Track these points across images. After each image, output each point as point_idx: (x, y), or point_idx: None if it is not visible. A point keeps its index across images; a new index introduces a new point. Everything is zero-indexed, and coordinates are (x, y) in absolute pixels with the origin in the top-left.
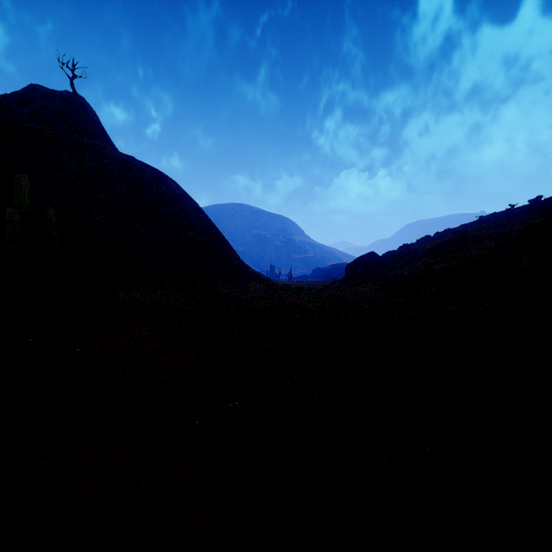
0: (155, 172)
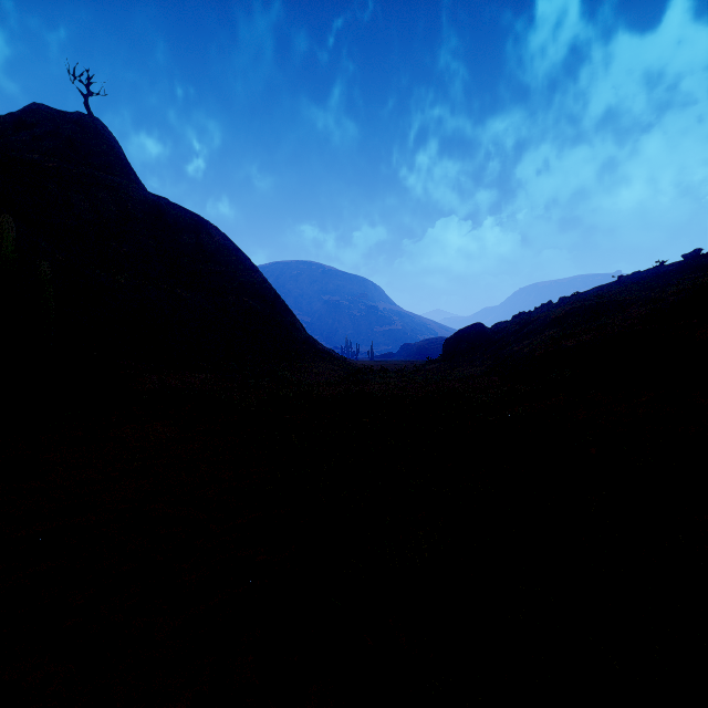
0: (195, 218)
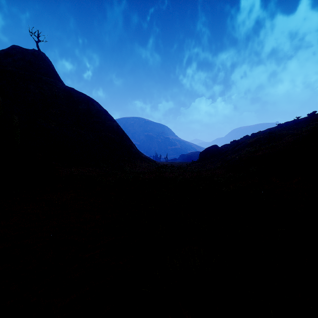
0: (86, 97)
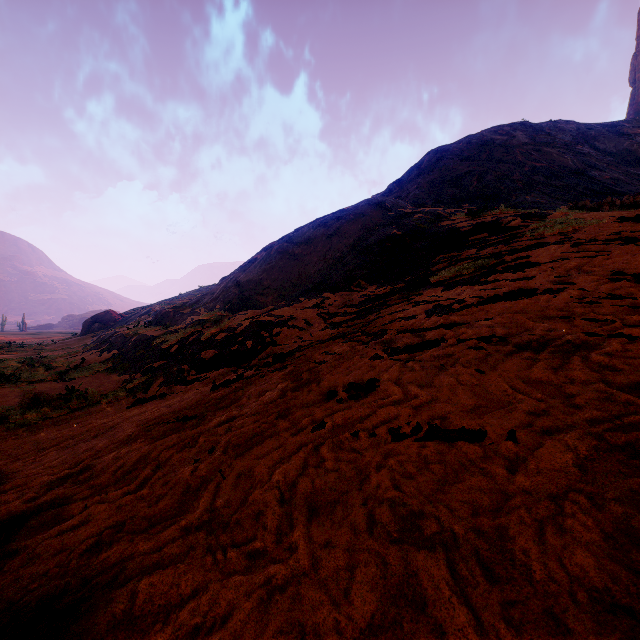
0: None
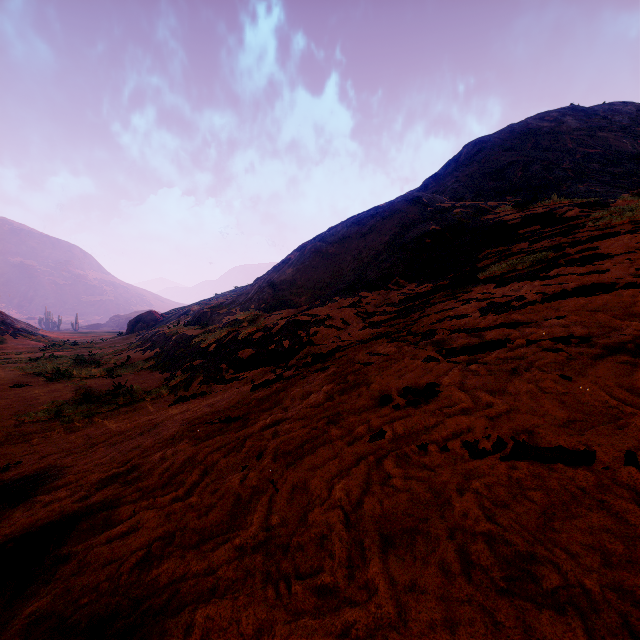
0: None
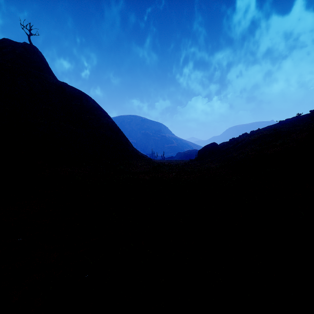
0: (80, 92)
